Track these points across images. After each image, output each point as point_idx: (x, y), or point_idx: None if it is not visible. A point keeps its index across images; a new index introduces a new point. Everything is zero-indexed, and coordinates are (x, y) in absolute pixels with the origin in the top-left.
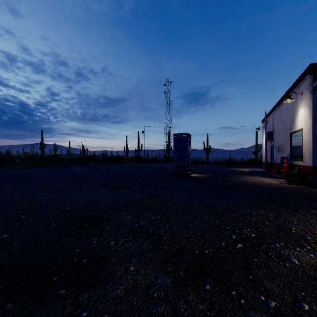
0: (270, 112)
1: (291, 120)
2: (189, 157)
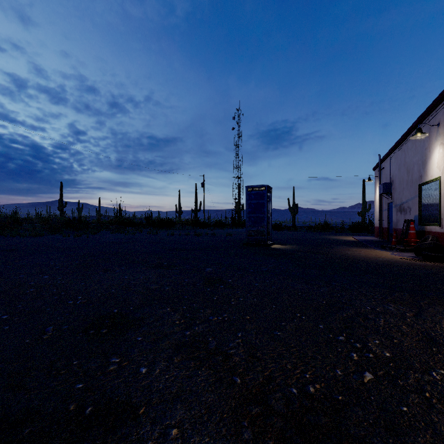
0: (387, 155)
1: (421, 165)
2: (269, 220)
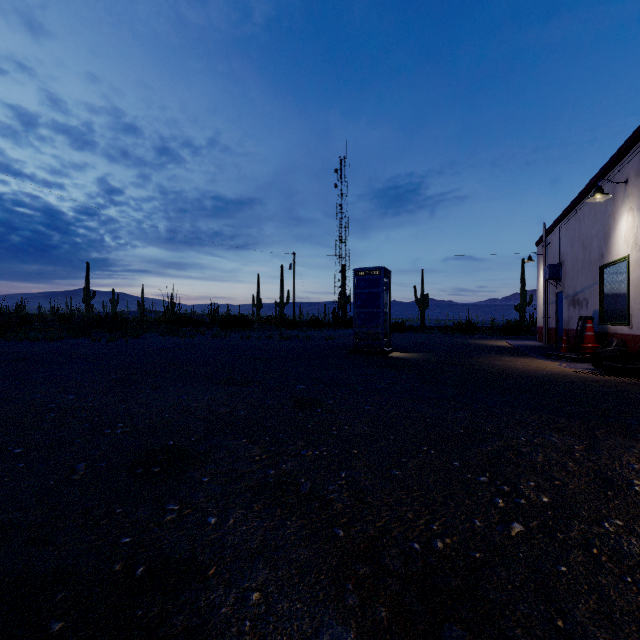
0: (555, 224)
1: (602, 238)
2: (386, 317)
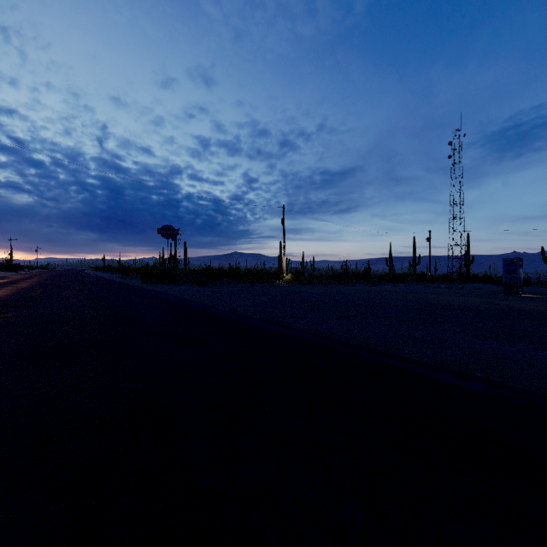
0: None
1: None
2: (520, 279)
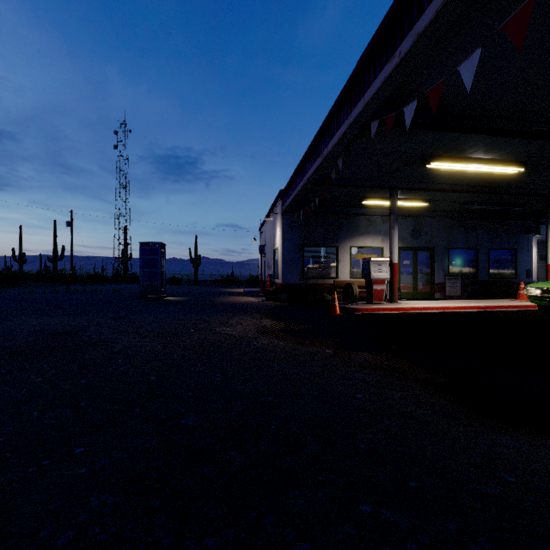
0: (264, 222)
1: (274, 236)
2: (163, 274)
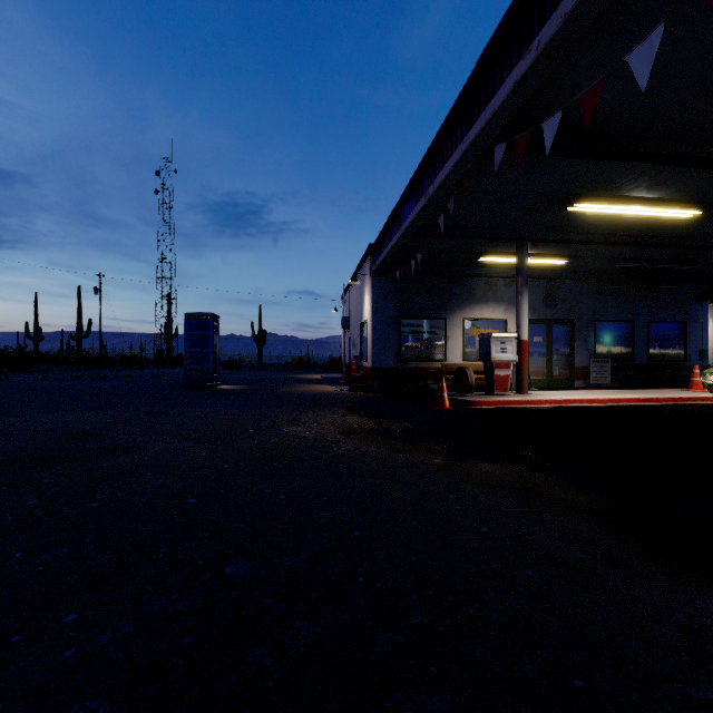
0: (348, 287)
1: (361, 306)
2: (216, 355)
